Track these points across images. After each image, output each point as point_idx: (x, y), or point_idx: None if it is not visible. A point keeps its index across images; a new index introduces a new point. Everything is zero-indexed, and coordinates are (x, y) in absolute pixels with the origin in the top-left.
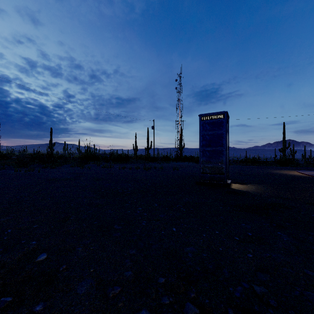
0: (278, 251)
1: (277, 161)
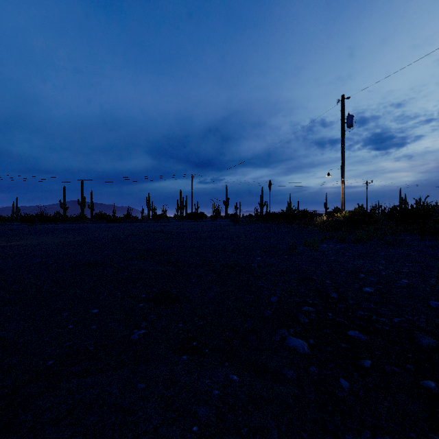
0: None
1: None
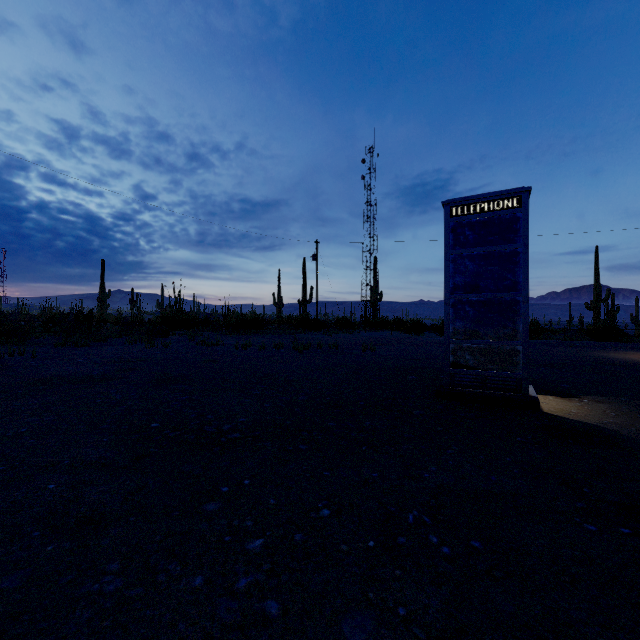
0: None
1: (589, 330)
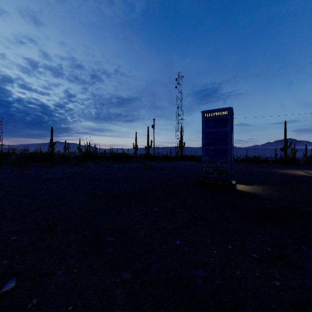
0: (311, 276)
1: (279, 160)
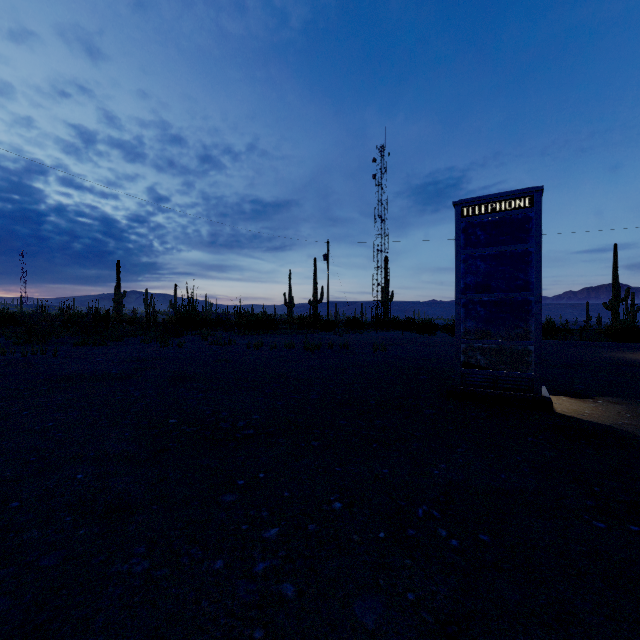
0: None
1: (606, 330)
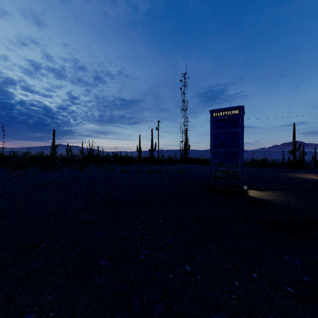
0: None
1: (288, 163)
